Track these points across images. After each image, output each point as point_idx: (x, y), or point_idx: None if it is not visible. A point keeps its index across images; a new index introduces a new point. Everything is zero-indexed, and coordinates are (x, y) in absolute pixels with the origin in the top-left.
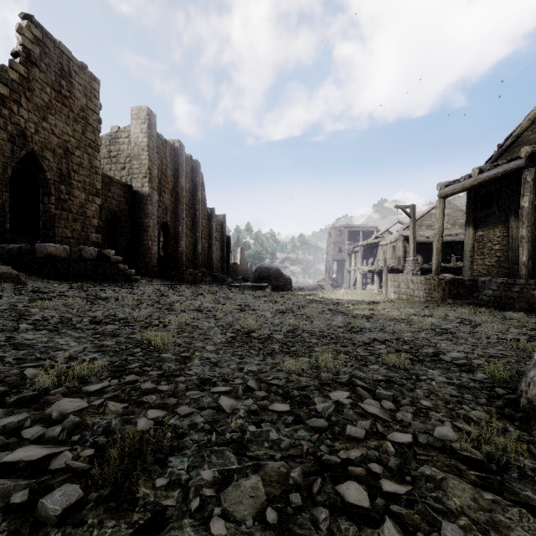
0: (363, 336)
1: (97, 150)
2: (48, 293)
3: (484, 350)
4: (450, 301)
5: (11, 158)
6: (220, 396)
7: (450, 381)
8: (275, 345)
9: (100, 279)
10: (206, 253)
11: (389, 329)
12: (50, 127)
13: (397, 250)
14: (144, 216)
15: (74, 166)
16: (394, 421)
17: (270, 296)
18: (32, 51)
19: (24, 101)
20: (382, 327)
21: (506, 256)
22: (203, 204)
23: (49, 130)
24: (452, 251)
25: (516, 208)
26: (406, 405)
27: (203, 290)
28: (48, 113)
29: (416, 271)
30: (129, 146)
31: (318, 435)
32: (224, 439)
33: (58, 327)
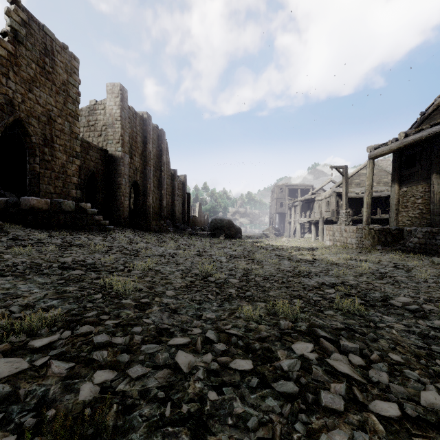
0: (311, 280)
1: (77, 118)
2: (27, 240)
3: (427, 294)
4: (380, 248)
5: (0, 124)
6: (177, 350)
7: (409, 329)
8: (231, 289)
9: (78, 228)
10: (170, 207)
11: (333, 273)
12: (35, 98)
13: (330, 204)
14: (117, 175)
15: (57, 131)
16: (369, 383)
17: (224, 243)
18: (19, 32)
19: (12, 75)
20: (325, 271)
21: (428, 209)
22: (167, 166)
23: (34, 100)
24: (377, 205)
25: (437, 167)
26: (376, 361)
27: (167, 238)
28: (34, 86)
29: (348, 222)
30: (105, 117)
31: (290, 406)
32: (179, 413)
33: (25, 272)
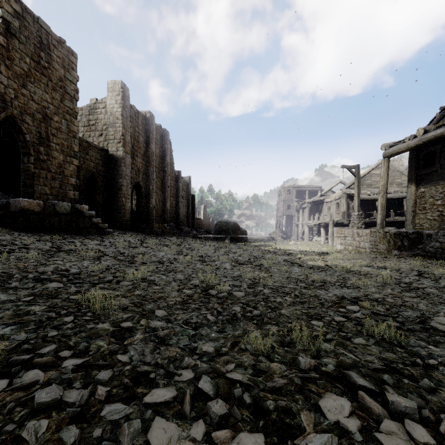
0: (328, 292)
1: (75, 116)
2: (9, 246)
3: None
4: (396, 253)
5: None
6: (156, 413)
7: None
8: (235, 306)
9: (74, 231)
10: (174, 209)
11: (351, 283)
12: (29, 94)
13: (341, 206)
14: (118, 176)
15: (53, 130)
16: None
17: (229, 246)
18: (11, 23)
19: (4, 69)
20: (342, 280)
21: None
22: (171, 167)
23: (29, 96)
24: (390, 207)
25: None
26: None
27: (169, 241)
28: (28, 81)
29: (361, 225)
30: (105, 116)
31: None
32: None
33: None
